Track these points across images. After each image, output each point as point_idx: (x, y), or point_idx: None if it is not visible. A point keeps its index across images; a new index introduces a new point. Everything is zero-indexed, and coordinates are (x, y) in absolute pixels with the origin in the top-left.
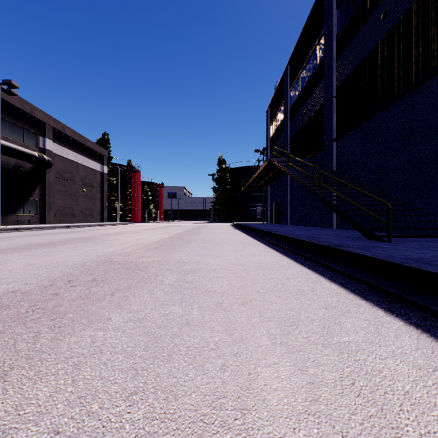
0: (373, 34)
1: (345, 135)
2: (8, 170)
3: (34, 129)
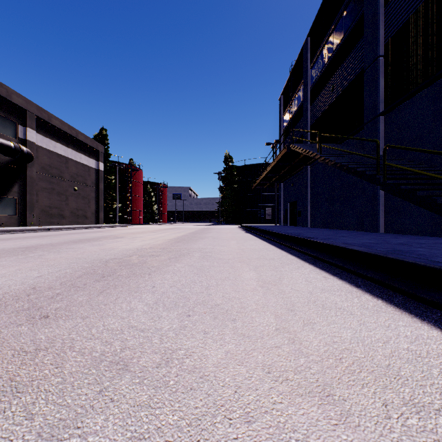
0: None
1: (402, 103)
2: None
3: (12, 116)
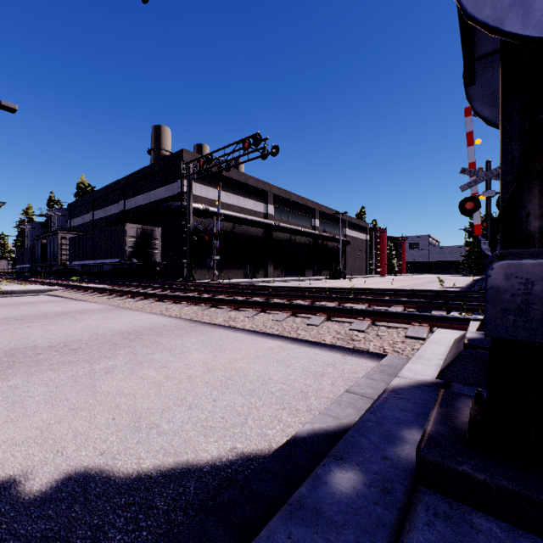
0: None
1: None
2: (336, 249)
3: (342, 225)
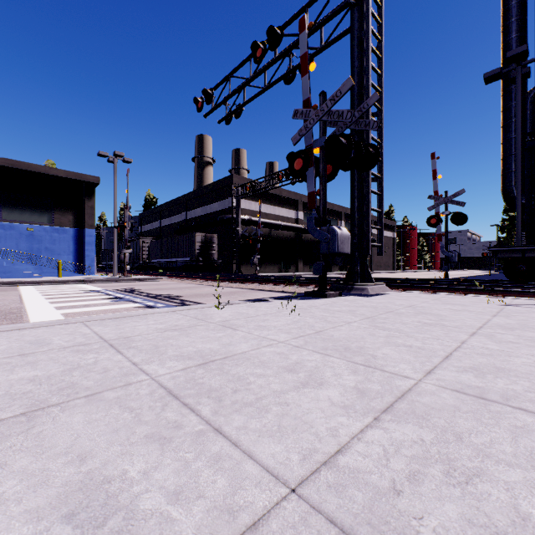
0: None
1: None
2: None
3: None
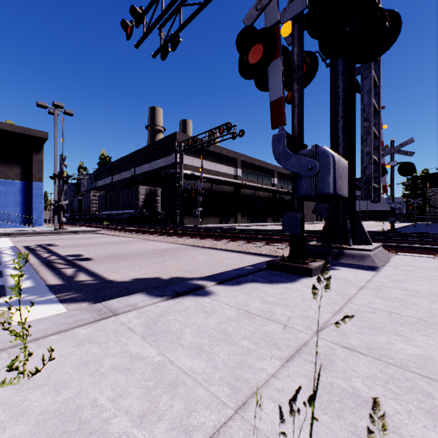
0: None
1: None
2: (291, 201)
3: None
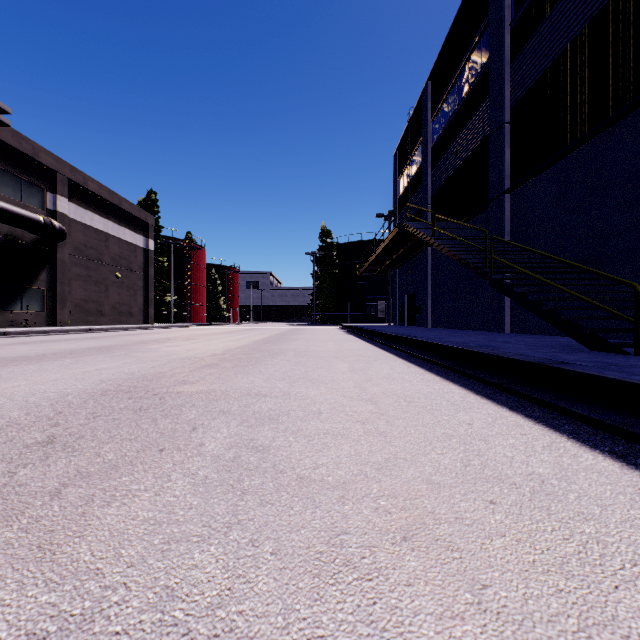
0: (577, 12)
1: (527, 181)
2: None
3: (39, 181)
